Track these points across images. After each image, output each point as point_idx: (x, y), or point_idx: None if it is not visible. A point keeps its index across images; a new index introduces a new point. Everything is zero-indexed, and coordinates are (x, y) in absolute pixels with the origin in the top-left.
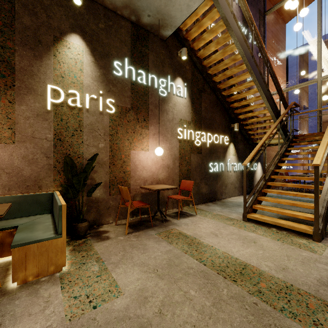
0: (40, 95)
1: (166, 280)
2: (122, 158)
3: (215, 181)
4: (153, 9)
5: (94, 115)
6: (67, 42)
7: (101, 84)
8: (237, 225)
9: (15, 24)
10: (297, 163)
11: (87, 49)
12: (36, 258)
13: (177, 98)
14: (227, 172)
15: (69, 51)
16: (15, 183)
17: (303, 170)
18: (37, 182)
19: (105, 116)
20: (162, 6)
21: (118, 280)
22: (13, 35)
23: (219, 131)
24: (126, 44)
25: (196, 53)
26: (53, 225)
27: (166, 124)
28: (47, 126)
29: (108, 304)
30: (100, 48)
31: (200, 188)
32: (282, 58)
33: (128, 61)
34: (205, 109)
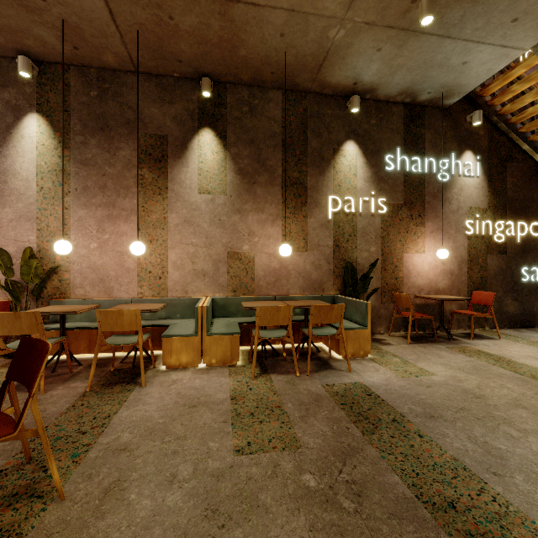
0: (323, 206)
1: (476, 376)
2: (393, 262)
3: (533, 296)
4: (436, 86)
5: (366, 218)
6: (343, 151)
7: (372, 184)
8: None
9: (307, 150)
10: None
11: (360, 151)
12: (352, 341)
13: (465, 180)
14: None
15: (345, 159)
16: (307, 286)
17: None
18: (321, 285)
19: (376, 218)
20: (450, 81)
21: (425, 368)
22: (306, 160)
23: None
24: (398, 132)
25: (496, 109)
26: (350, 321)
27: (448, 217)
28: (328, 234)
29: (427, 377)
30: (372, 147)
31: (504, 305)
32: None
33: (400, 151)
34: (512, 186)
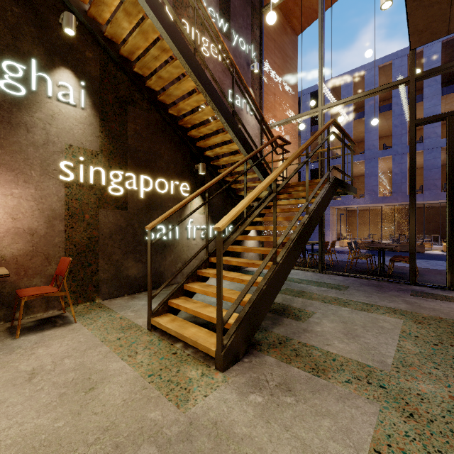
0: None
1: None
2: None
3: (160, 256)
4: None
5: None
6: None
7: None
8: (118, 343)
9: None
10: (329, 226)
11: None
12: None
13: (60, 106)
14: (188, 241)
15: None
16: None
17: (261, 238)
18: None
19: None
20: None
21: None
22: None
23: (168, 174)
24: None
25: (103, 30)
26: None
27: (25, 151)
28: None
29: None
30: None
31: (124, 268)
32: (291, 81)
33: None
34: (135, 134)
